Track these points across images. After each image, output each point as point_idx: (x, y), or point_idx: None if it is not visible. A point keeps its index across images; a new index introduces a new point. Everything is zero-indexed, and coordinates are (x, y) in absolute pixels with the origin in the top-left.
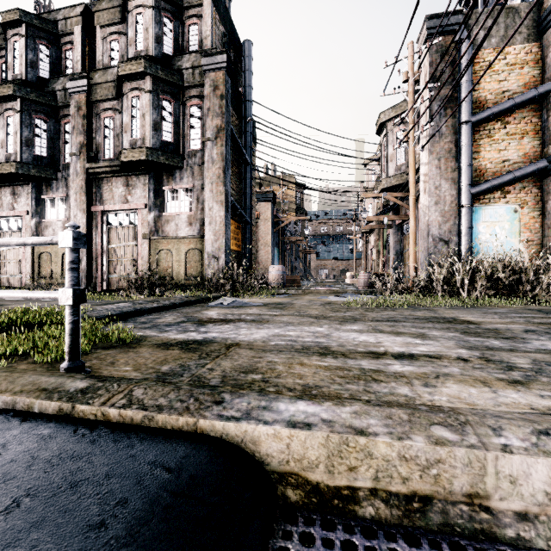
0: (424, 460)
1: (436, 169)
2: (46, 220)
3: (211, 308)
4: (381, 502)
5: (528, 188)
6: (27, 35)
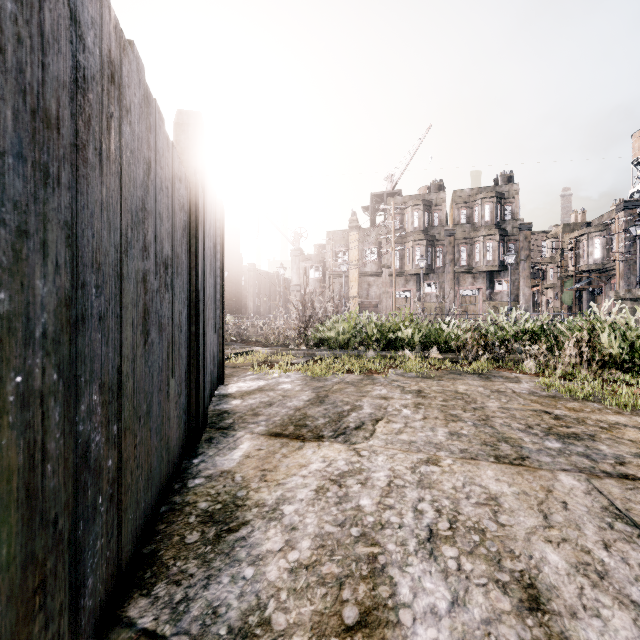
0: None
1: (628, 270)
2: (426, 293)
3: None
4: None
5: None
6: (423, 210)
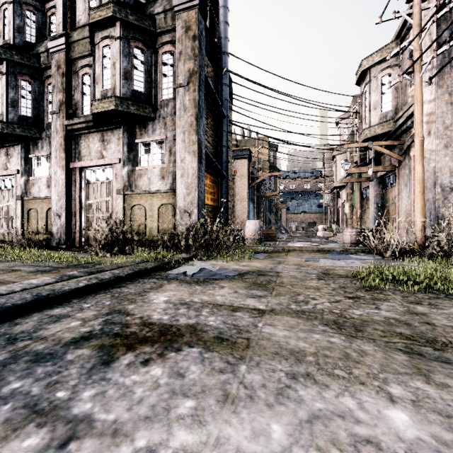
0: None
1: (447, 105)
2: (32, 178)
3: (166, 284)
4: None
5: None
6: (14, 2)
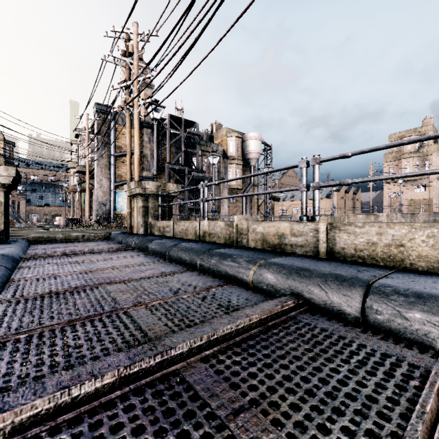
0: (50, 236)
1: (101, 172)
2: None
3: None
4: (45, 241)
5: None
6: None
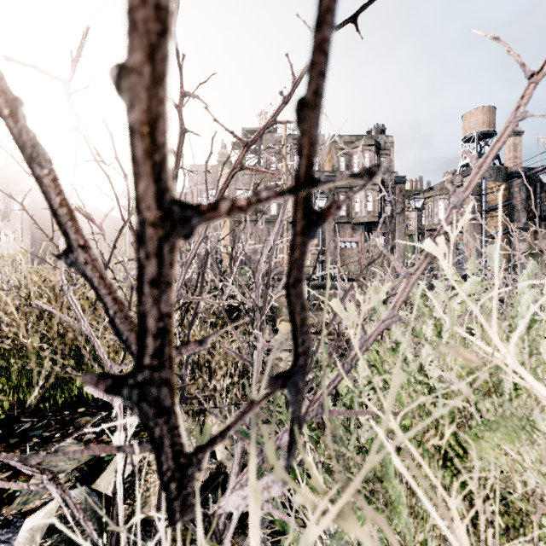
0: None
1: (474, 228)
2: None
3: None
4: None
5: (503, 238)
6: None
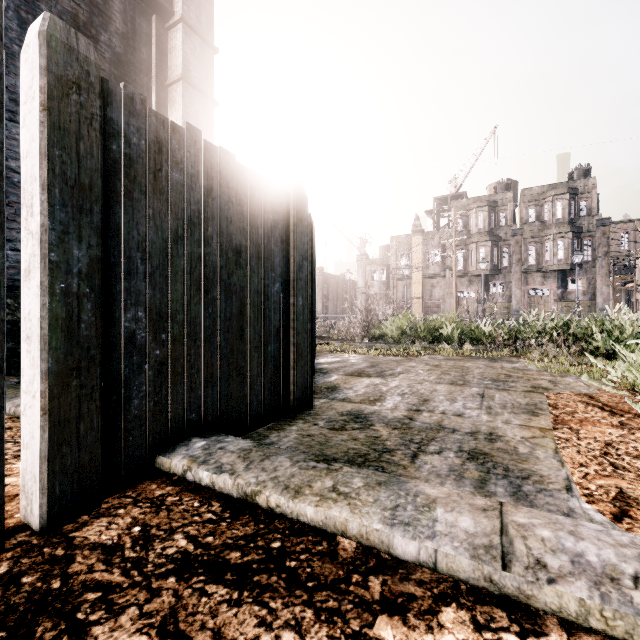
0: None
1: None
2: (491, 293)
3: None
4: None
5: None
6: (487, 211)
